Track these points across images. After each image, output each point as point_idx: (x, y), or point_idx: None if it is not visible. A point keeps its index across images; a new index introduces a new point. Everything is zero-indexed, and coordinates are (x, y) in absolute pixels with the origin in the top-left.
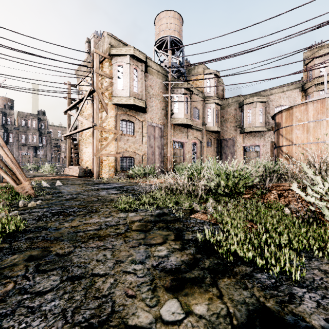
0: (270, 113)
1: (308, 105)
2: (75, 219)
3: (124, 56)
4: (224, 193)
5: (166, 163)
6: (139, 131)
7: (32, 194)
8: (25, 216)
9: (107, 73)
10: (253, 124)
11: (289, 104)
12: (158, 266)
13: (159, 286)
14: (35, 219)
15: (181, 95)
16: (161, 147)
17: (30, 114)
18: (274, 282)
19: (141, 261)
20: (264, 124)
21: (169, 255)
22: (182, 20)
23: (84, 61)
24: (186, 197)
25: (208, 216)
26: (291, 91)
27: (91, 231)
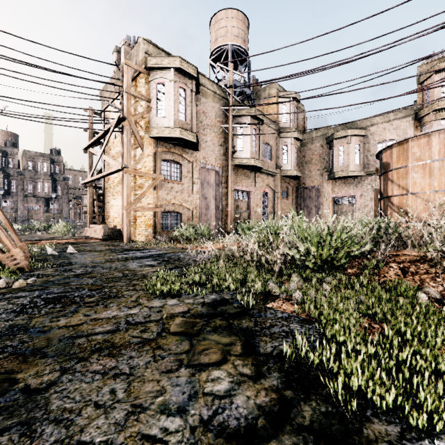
0: (370, 152)
1: (431, 137)
2: (79, 311)
3: (166, 70)
4: (315, 265)
5: (225, 220)
6: (187, 176)
7: (26, 266)
8: (1, 305)
9: (143, 93)
10: (346, 167)
11: (397, 138)
12: (212, 420)
13: None
14: (15, 310)
15: (247, 126)
16: (218, 199)
17: (39, 154)
18: None
19: (180, 408)
20: (363, 166)
21: (233, 392)
22: (248, 23)
23: (111, 79)
24: (257, 272)
25: (296, 307)
26: (400, 120)
27: (99, 335)
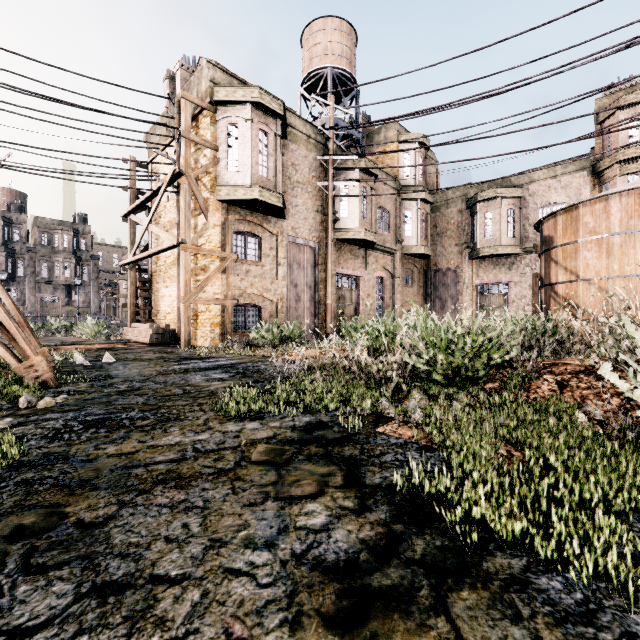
0: (529, 220)
1: (609, 201)
2: (131, 437)
3: (240, 106)
4: (445, 378)
5: (324, 317)
6: (270, 255)
7: (50, 380)
8: (26, 430)
9: (207, 138)
10: (495, 241)
11: (566, 200)
12: (307, 554)
13: (308, 611)
14: (47, 436)
15: (354, 184)
16: (314, 286)
17: (57, 222)
18: (583, 602)
19: (268, 543)
20: (518, 240)
21: (331, 526)
22: (356, 37)
23: (161, 117)
24: (365, 387)
25: (415, 431)
26: (570, 175)
27: (161, 465)
